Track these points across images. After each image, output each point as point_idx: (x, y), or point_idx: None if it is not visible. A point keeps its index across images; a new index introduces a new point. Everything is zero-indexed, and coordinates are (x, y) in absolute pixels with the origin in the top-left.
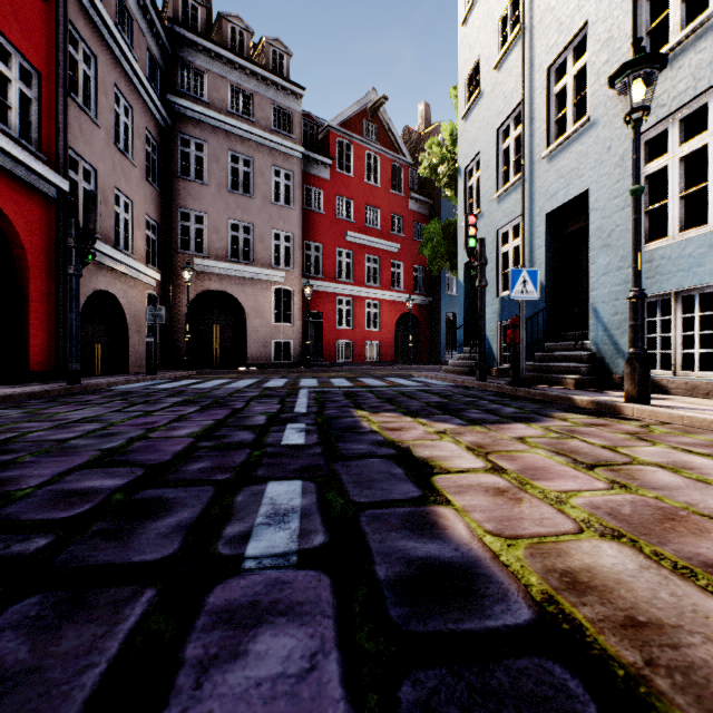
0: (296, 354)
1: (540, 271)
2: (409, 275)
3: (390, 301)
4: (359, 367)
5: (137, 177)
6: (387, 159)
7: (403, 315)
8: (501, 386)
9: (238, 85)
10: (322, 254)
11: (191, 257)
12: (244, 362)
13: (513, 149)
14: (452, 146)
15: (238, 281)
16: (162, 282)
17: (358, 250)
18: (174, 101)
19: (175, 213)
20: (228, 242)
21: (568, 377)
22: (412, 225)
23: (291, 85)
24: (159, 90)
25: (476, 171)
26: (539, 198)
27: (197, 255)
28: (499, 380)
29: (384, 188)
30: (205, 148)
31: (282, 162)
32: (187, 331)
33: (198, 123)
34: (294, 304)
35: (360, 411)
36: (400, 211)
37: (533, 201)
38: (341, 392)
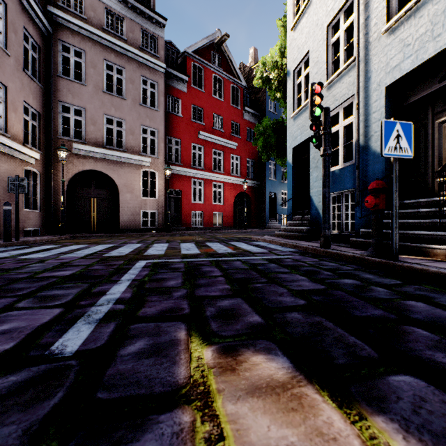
0: (160, 221)
1: (379, 142)
2: (244, 165)
3: (230, 183)
4: (208, 231)
5: (12, 66)
6: (228, 82)
7: (239, 194)
8: (361, 256)
9: (112, 9)
10: (180, 147)
11: (70, 143)
12: (118, 228)
13: (343, 39)
14: (281, 58)
15: (112, 164)
16: (43, 161)
17: (207, 145)
18: (54, 13)
19: (56, 105)
20: (104, 132)
21: (437, 247)
22: (246, 130)
23: (155, 15)
24: (40, 1)
25: (304, 69)
26: (377, 74)
27: (76, 141)
28: (339, 246)
29: (226, 102)
30: (83, 56)
31: (149, 74)
32: (62, 202)
33: (77, 34)
34: (158, 183)
35: (196, 344)
36: (237, 119)
37: (369, 78)
38: (182, 266)
